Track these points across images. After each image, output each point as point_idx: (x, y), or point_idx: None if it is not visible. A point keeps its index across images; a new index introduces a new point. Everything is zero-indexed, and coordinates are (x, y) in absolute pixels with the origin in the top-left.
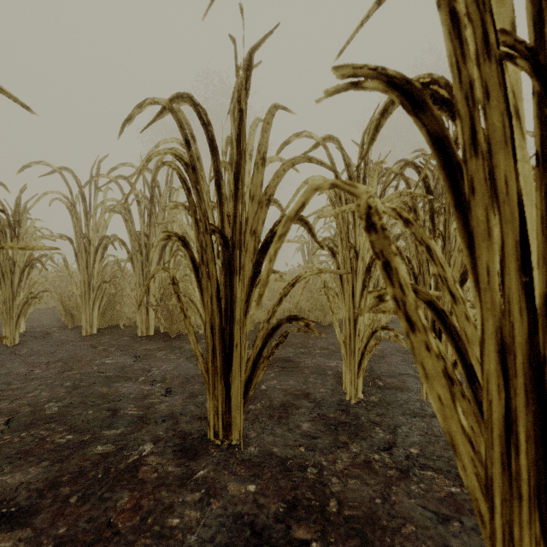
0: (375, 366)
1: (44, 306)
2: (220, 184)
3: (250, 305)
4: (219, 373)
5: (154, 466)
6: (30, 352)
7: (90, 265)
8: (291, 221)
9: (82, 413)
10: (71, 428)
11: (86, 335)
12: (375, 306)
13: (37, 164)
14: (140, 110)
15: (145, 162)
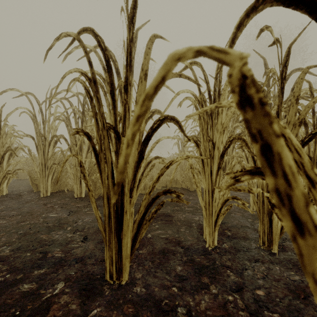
0: (225, 220)
1: (23, 178)
2: (114, 93)
3: (136, 182)
4: (113, 231)
5: (61, 304)
6: (4, 208)
7: (45, 153)
8: (150, 100)
9: (23, 255)
10: (11, 268)
11: (43, 196)
12: (232, 185)
13: (11, 90)
14: (70, 52)
15: (61, 78)
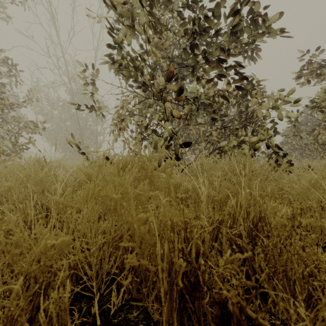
0: None
1: None
2: None
3: None
4: None
5: None
6: None
7: None
8: None
9: None
10: None
11: None
12: None
13: None
14: None
15: None
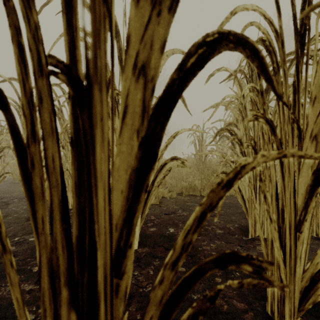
0: None
1: None
2: None
3: (133, 230)
4: None
5: None
6: None
7: None
8: None
9: None
10: None
11: None
12: None
13: None
14: (47, 2)
15: None
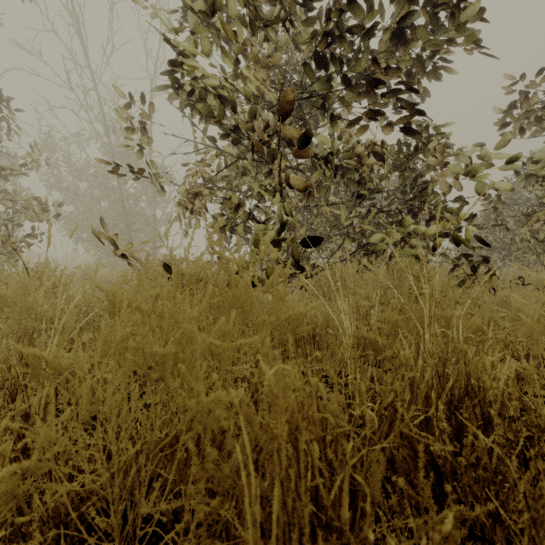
0: None
1: None
2: None
3: None
4: None
5: None
6: None
7: None
8: None
9: None
10: None
11: None
12: None
13: None
14: None
15: None
